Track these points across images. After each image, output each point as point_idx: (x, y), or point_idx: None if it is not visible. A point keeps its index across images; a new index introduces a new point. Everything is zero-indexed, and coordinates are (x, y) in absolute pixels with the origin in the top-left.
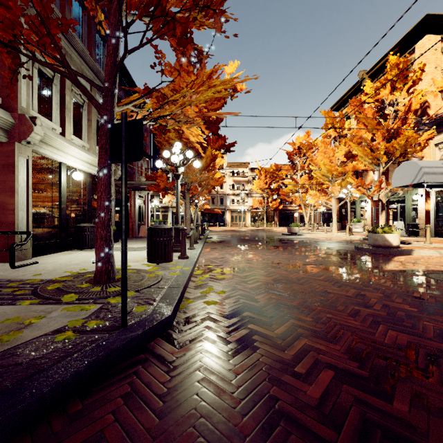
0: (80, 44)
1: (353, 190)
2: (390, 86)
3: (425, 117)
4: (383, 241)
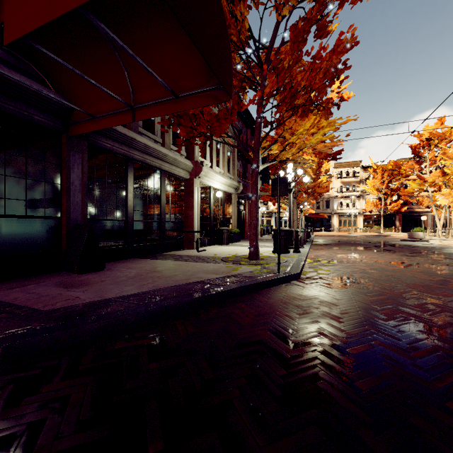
0: None
1: None
2: None
3: None
4: None
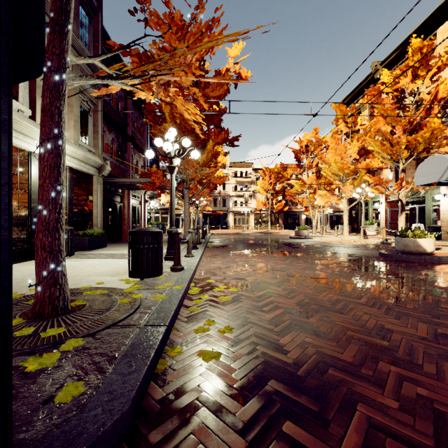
0: None
1: (370, 188)
2: (411, 73)
3: None
4: (415, 246)
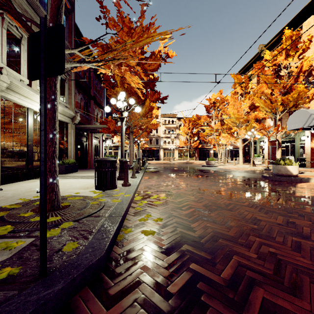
0: (44, 14)
1: (257, 132)
2: (284, 53)
3: (310, 77)
4: (285, 171)
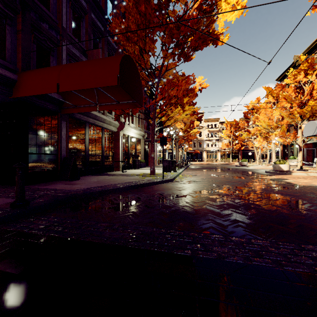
0: None
1: (277, 138)
2: (303, 73)
3: None
4: (278, 168)
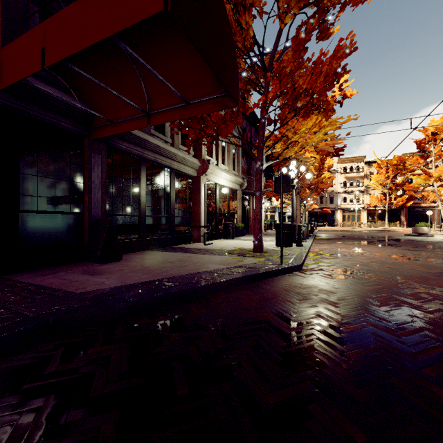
0: None
1: None
2: None
3: None
4: None
